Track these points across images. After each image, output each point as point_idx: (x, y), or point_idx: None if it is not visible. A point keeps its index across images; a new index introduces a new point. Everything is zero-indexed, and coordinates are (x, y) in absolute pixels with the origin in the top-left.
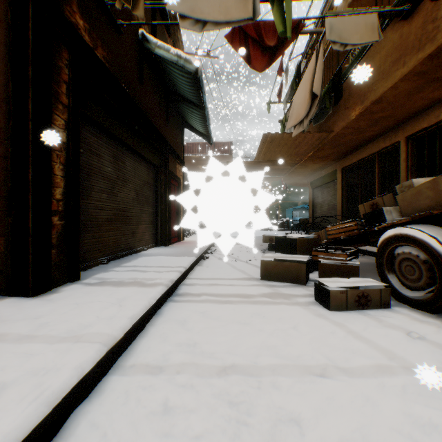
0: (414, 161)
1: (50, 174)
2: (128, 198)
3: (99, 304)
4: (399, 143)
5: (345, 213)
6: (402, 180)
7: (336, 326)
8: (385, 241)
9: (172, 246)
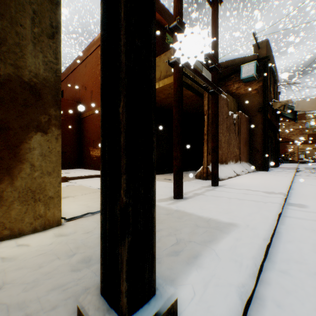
0: None
1: (267, 149)
2: None
3: (283, 172)
4: None
5: None
6: None
7: None
8: None
9: (278, 168)
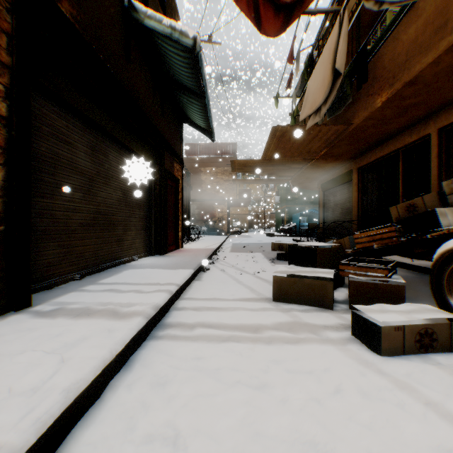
0: (449, 157)
1: None
2: (113, 199)
3: (31, 356)
4: (430, 137)
5: (362, 218)
6: (434, 179)
7: (401, 389)
8: (446, 253)
9: (168, 256)
